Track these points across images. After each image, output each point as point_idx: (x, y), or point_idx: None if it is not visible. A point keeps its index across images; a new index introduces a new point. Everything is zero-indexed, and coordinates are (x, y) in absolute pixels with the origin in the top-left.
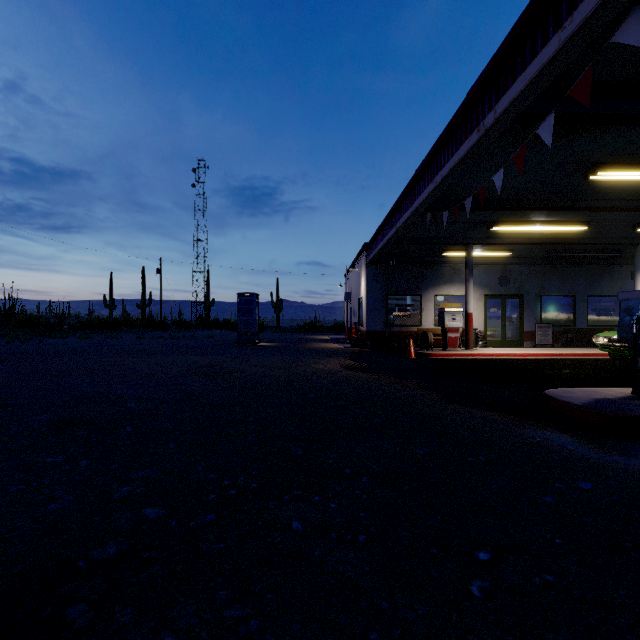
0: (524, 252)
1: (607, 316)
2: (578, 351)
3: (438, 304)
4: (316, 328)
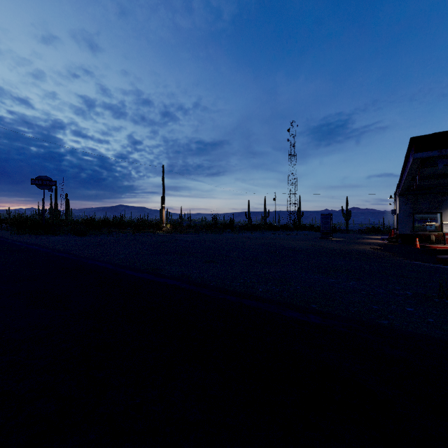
0: None
1: None
2: None
3: None
4: (377, 231)
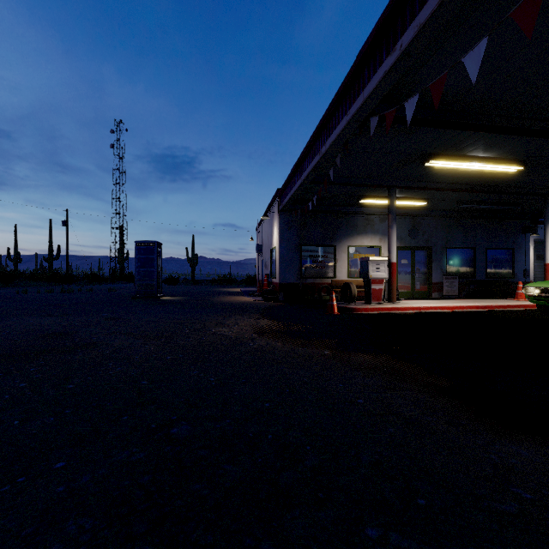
0: (436, 203)
1: (502, 268)
2: (500, 303)
3: (352, 255)
4: (229, 281)
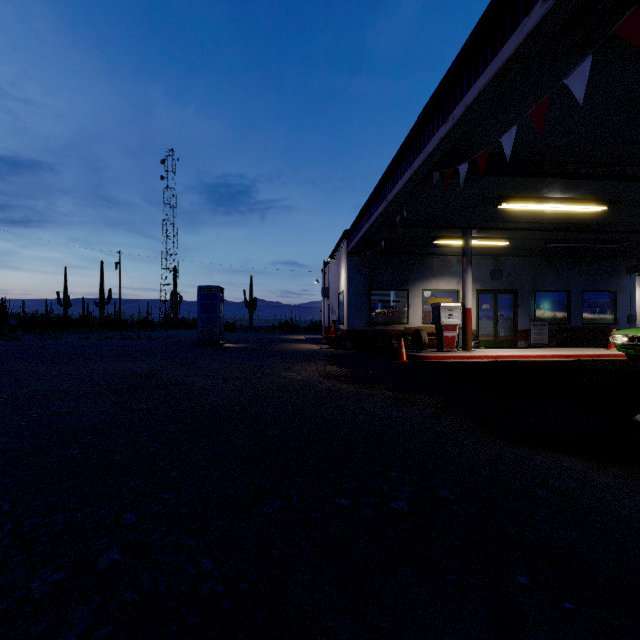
0: (521, 242)
1: (602, 313)
2: (588, 352)
3: (426, 300)
4: (291, 328)
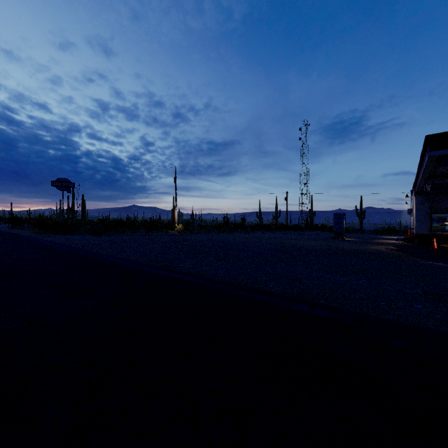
0: None
1: None
2: None
3: None
4: (393, 231)
